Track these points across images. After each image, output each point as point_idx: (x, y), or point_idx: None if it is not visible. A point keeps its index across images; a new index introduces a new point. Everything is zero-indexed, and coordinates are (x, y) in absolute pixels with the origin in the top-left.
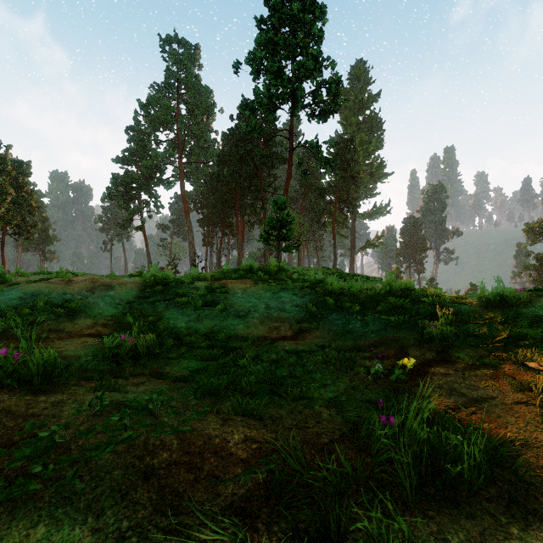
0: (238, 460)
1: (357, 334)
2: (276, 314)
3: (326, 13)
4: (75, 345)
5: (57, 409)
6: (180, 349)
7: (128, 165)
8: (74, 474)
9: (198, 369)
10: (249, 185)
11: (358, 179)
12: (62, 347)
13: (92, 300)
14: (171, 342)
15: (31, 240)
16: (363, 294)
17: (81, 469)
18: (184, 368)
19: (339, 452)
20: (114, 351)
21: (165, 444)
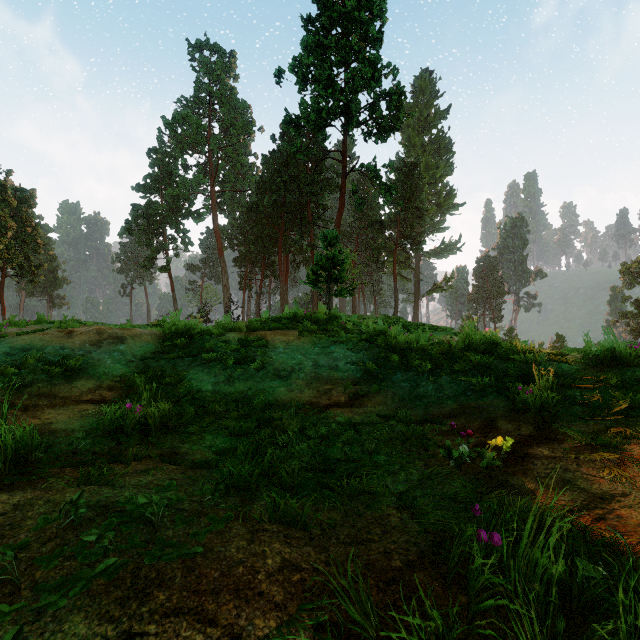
0: (271, 604)
1: (429, 400)
2: (326, 374)
3: (386, 11)
4: (69, 415)
5: (19, 515)
6: (203, 420)
7: (151, 194)
8: (12, 639)
9: (223, 450)
10: (293, 217)
11: (423, 210)
12: (52, 418)
13: (97, 356)
14: (193, 411)
15: (36, 283)
16: (435, 349)
17: (28, 625)
18: (207, 447)
19: (422, 593)
20: (118, 424)
21: (164, 577)
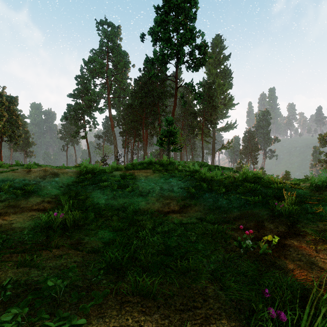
0: None
1: (224, 209)
2: (167, 194)
3: (198, 3)
4: (24, 218)
5: None
6: (98, 221)
7: (77, 99)
8: None
9: (108, 241)
10: (150, 111)
11: (217, 107)
12: (14, 220)
13: (43, 184)
14: (93, 215)
15: (18, 144)
16: (227, 181)
17: None
18: (99, 238)
19: None
20: (50, 224)
21: None
